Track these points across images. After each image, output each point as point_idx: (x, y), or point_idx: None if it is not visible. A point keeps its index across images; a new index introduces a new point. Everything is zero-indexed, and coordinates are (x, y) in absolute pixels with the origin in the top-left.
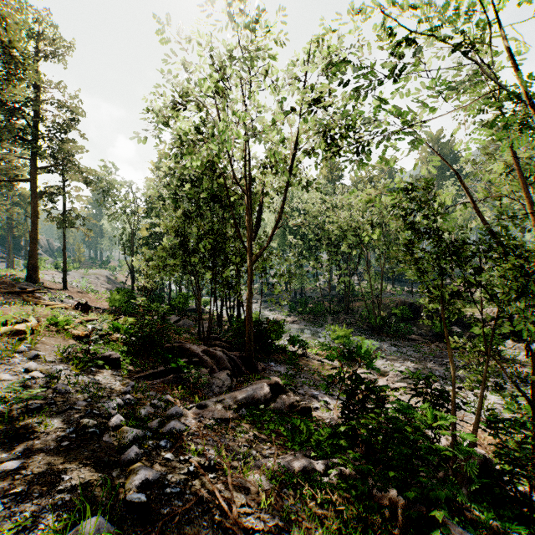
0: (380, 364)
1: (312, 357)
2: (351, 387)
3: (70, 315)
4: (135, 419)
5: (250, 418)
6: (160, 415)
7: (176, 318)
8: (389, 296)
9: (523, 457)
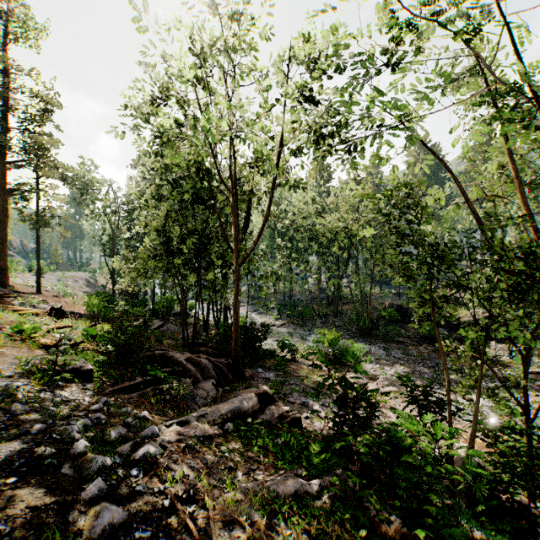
0: (370, 367)
1: (301, 362)
2: (344, 396)
3: (40, 322)
4: (104, 442)
5: (236, 433)
6: (133, 438)
7: (160, 323)
8: (378, 298)
9: (522, 467)
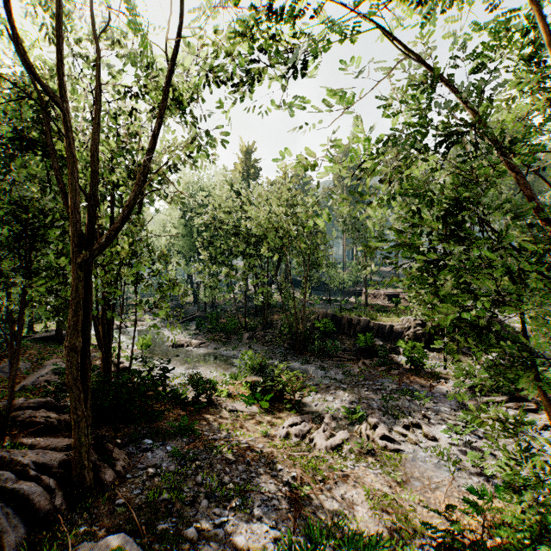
0: (310, 400)
1: (221, 405)
2: None
3: None
4: None
5: None
6: None
7: None
8: (308, 306)
9: None
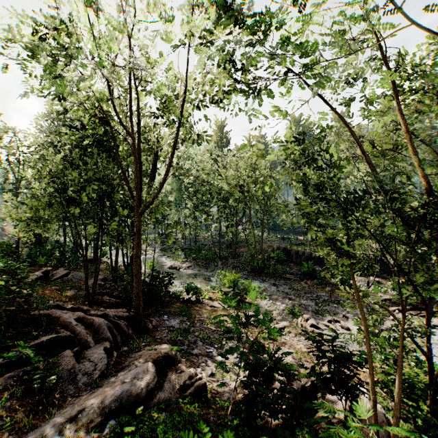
0: (265, 303)
1: (205, 303)
2: (256, 365)
3: None
4: None
5: None
6: None
7: (64, 272)
8: (266, 242)
9: None
